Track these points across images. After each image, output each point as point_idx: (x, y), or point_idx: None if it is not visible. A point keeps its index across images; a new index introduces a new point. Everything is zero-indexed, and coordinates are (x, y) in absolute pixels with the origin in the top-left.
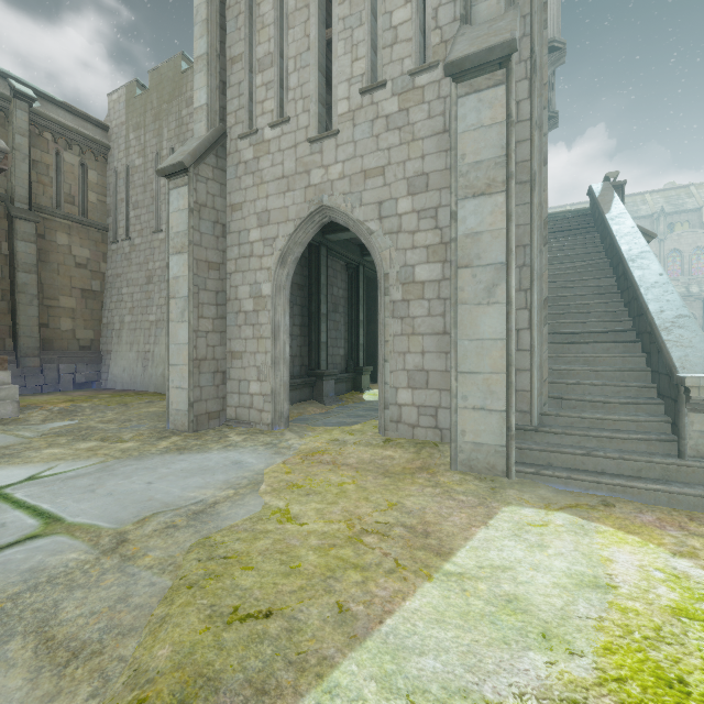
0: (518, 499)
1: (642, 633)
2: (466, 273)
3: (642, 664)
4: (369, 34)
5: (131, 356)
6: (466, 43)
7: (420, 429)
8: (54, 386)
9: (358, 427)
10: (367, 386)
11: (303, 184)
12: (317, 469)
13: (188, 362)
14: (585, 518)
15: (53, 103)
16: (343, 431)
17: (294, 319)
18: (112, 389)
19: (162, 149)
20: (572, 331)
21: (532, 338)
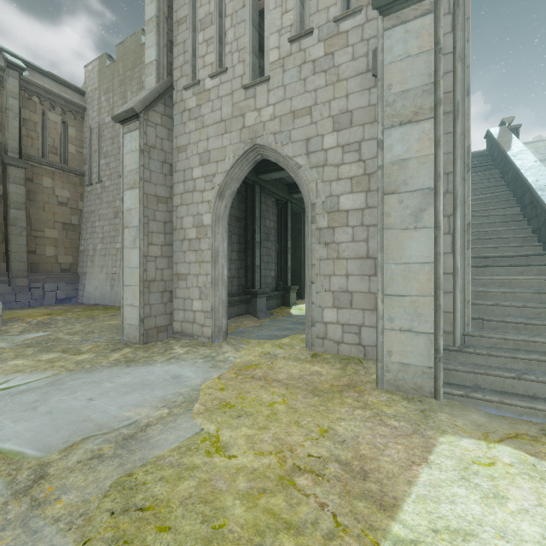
0: (453, 427)
1: None
2: (393, 199)
3: None
4: None
5: (101, 277)
6: None
7: (345, 345)
8: (40, 301)
9: (287, 341)
10: (294, 302)
11: (238, 126)
12: (249, 385)
13: (139, 283)
14: (533, 454)
15: (39, 73)
16: (274, 345)
17: (232, 246)
18: (86, 304)
19: None
20: (485, 255)
21: (456, 261)
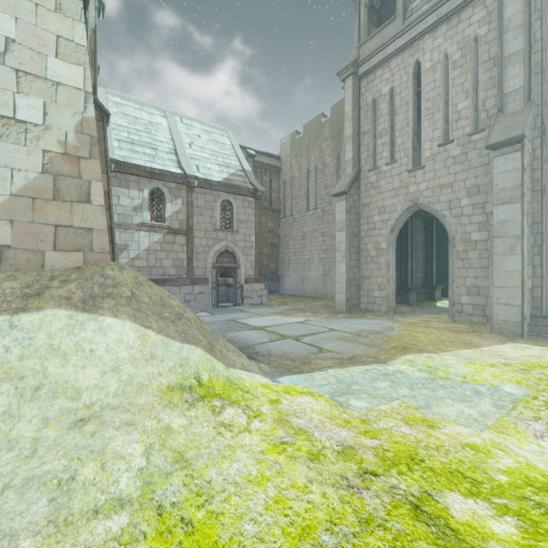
0: (522, 342)
1: (544, 362)
2: (498, 240)
3: (536, 364)
4: (443, 116)
5: (295, 278)
6: (498, 132)
7: (474, 316)
8: None
9: (435, 316)
10: (439, 298)
11: (404, 193)
12: (418, 327)
13: (346, 281)
14: None
15: (260, 154)
16: (427, 317)
17: None
18: (287, 294)
19: (310, 166)
20: None
21: (542, 270)
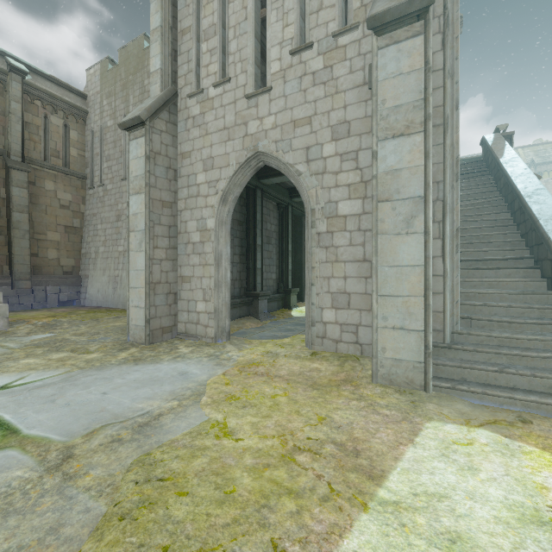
0: (439, 414)
1: None
2: (387, 206)
3: None
4: (297, 3)
5: (104, 280)
6: None
7: (343, 344)
8: (42, 304)
9: (288, 340)
10: (295, 304)
11: (241, 134)
12: (253, 380)
13: (145, 285)
14: (507, 436)
15: (42, 77)
16: (275, 344)
17: (234, 249)
18: (89, 307)
19: (128, 112)
20: (475, 259)
21: (445, 264)
